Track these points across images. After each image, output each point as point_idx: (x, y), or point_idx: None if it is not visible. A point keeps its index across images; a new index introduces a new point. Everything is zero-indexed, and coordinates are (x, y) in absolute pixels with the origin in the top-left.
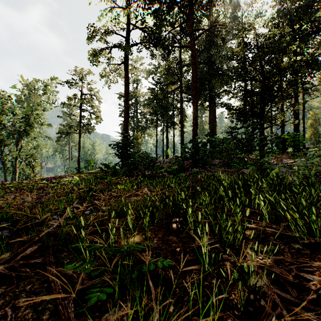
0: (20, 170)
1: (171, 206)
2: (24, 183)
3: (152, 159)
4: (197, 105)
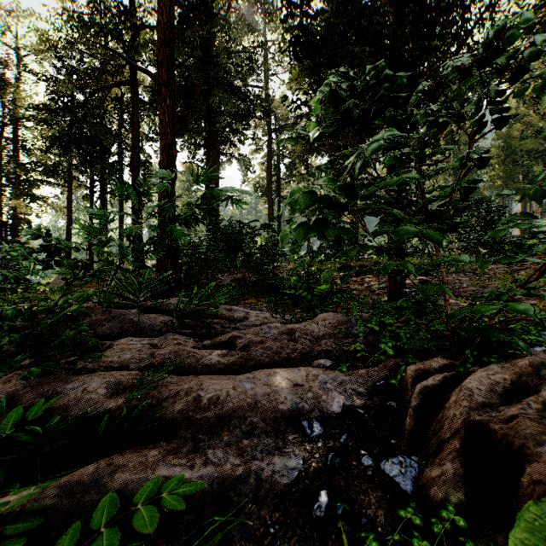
0: None
1: None
2: None
3: None
4: (173, 115)
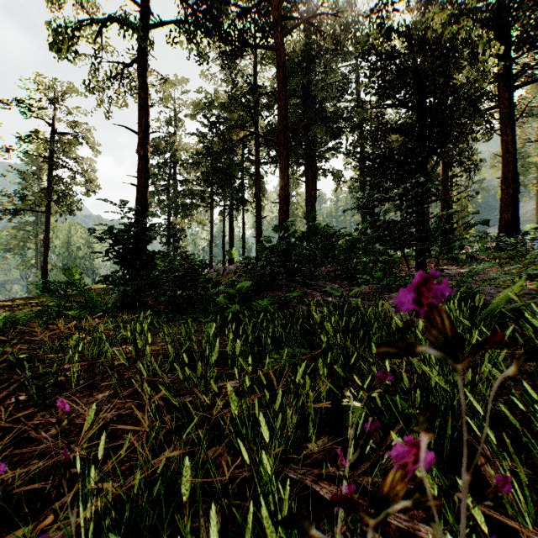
0: None
1: None
2: None
3: (193, 265)
4: (288, 163)
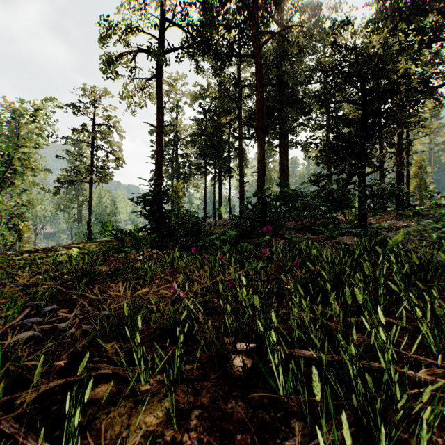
0: None
1: (232, 333)
2: None
3: (198, 220)
4: (264, 142)
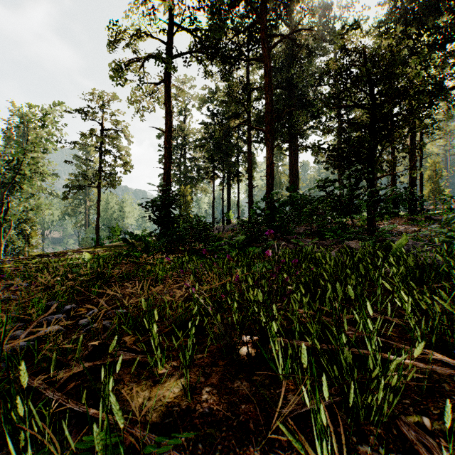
0: (9, 242)
1: (238, 321)
2: (1, 263)
3: (206, 225)
4: (273, 146)
